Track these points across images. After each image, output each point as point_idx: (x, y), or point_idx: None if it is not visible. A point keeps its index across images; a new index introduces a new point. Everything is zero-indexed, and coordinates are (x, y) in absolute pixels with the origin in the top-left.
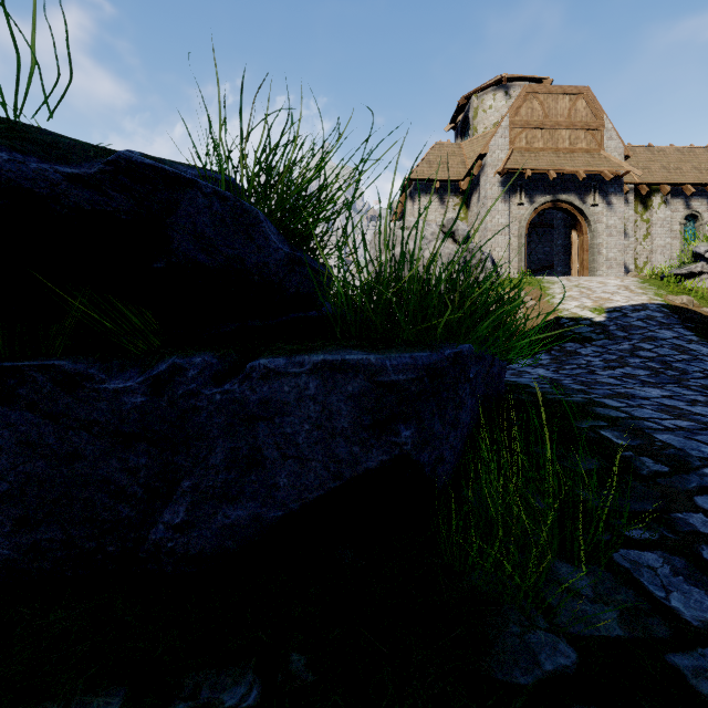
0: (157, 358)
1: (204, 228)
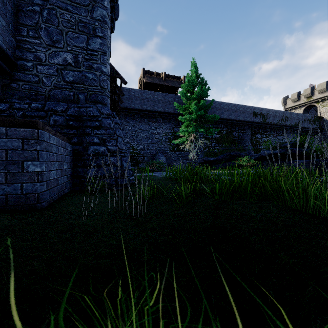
0: (283, 161)
1: (286, 151)
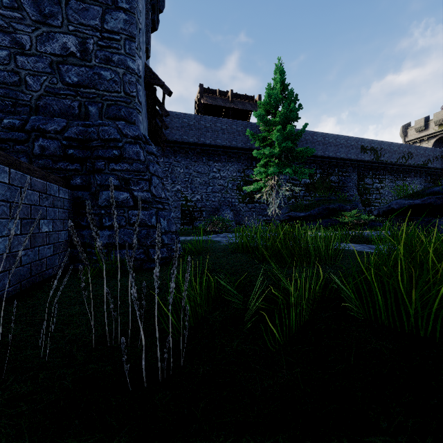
0: (429, 217)
1: (436, 201)
